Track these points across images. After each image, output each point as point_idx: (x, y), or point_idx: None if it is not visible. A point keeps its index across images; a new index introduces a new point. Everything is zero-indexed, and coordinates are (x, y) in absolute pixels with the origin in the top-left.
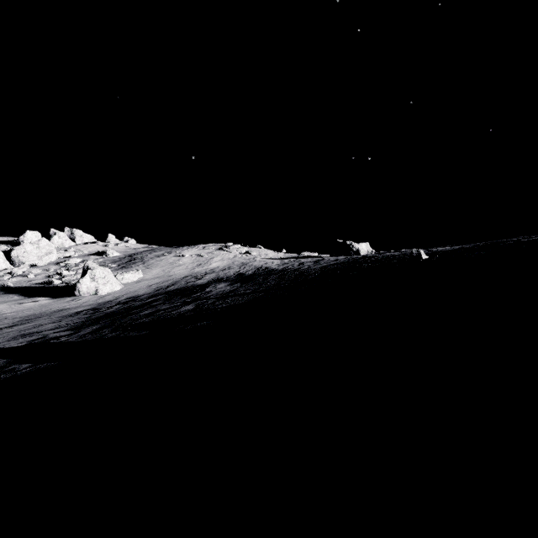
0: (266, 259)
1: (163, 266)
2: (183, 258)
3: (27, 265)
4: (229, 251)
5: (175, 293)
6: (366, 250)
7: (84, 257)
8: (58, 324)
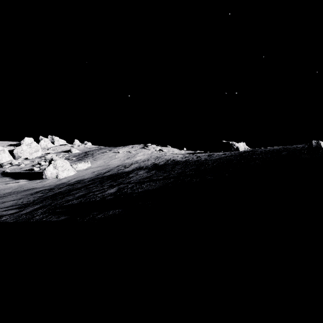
0: (173, 154)
1: (105, 158)
2: (118, 154)
3: (22, 158)
4: (149, 149)
5: (107, 178)
6: (243, 148)
7: (57, 153)
8: (15, 202)
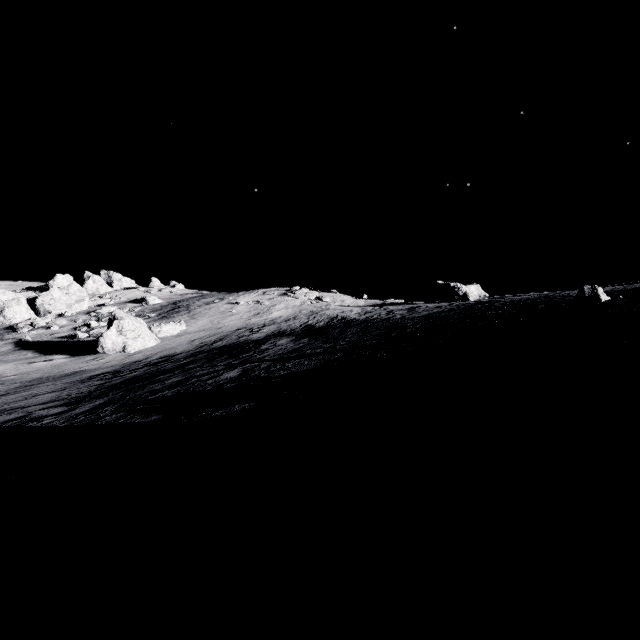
0: (342, 306)
1: (212, 315)
2: (238, 306)
3: (53, 314)
4: (296, 297)
5: (220, 352)
6: (476, 295)
7: (120, 305)
8: (57, 395)
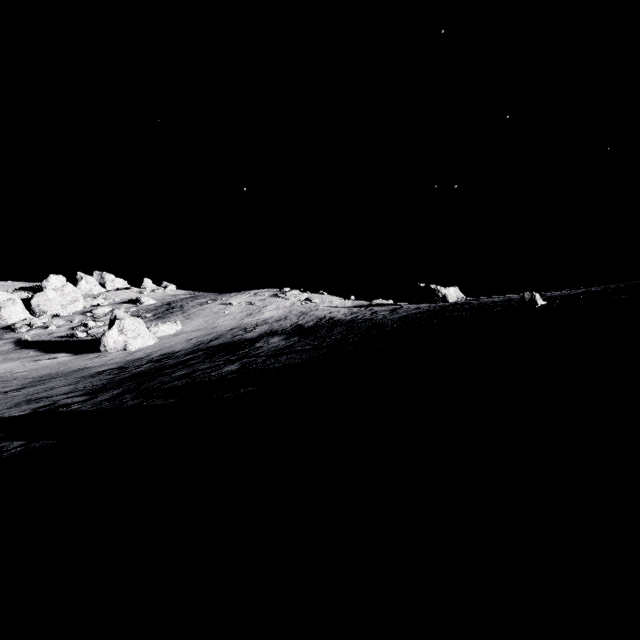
0: (330, 307)
1: (206, 316)
2: (230, 306)
3: (49, 315)
4: (286, 298)
5: (218, 349)
6: (455, 297)
7: (115, 306)
8: (74, 387)
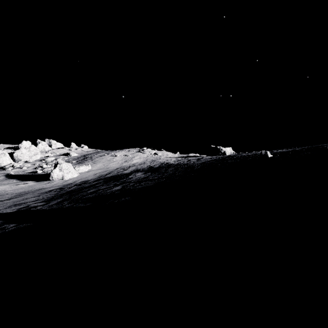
0: (167, 157)
1: (104, 162)
2: (116, 157)
3: (22, 161)
4: (144, 153)
5: (110, 179)
6: (229, 152)
7: (56, 157)
8: (37, 198)
